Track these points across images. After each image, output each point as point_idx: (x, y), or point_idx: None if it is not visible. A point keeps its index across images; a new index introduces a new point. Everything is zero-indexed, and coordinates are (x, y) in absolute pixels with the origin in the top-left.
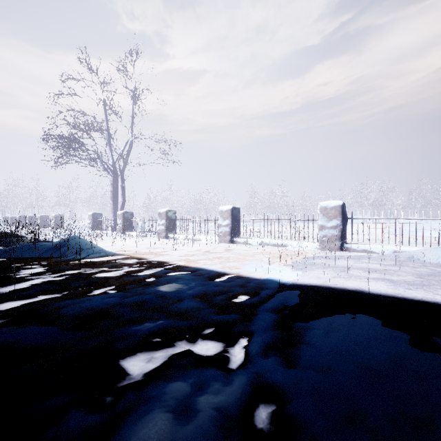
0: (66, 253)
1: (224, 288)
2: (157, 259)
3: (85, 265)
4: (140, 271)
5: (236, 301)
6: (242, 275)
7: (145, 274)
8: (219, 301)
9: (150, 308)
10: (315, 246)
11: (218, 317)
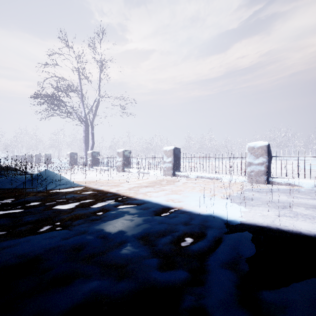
0: (39, 184)
1: (168, 226)
2: (111, 190)
3: (49, 196)
4: (93, 204)
5: (181, 245)
6: (185, 210)
7: (96, 207)
8: (163, 246)
9: (87, 256)
10: (243, 179)
11: (162, 277)
